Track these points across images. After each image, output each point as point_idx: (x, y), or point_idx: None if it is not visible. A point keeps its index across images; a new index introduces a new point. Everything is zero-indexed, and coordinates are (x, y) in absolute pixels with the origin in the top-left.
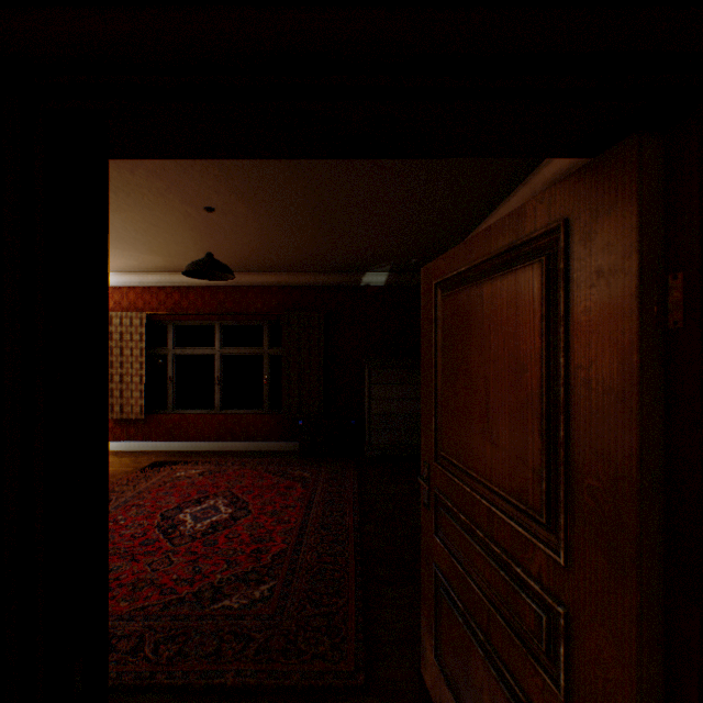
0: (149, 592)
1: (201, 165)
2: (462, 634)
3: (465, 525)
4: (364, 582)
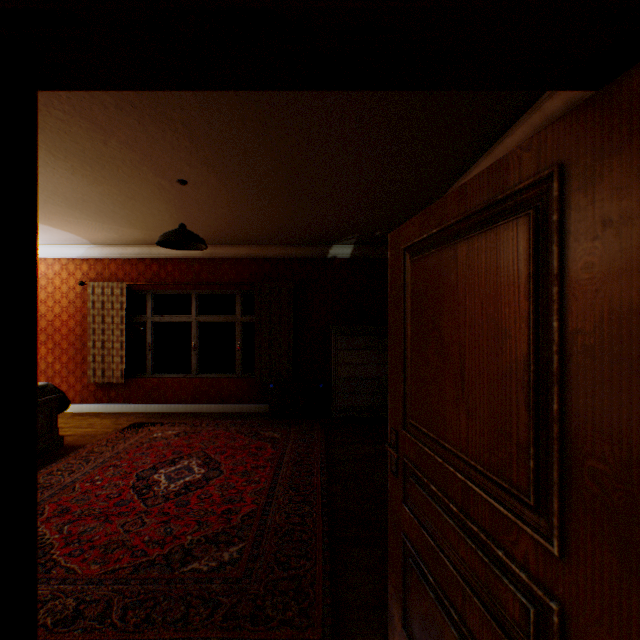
0: (121, 554)
1: (172, 136)
2: (434, 610)
3: (436, 497)
4: (331, 543)
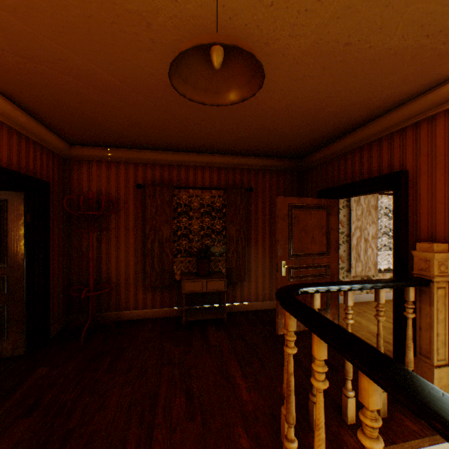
0: None
1: None
2: None
3: None
4: None
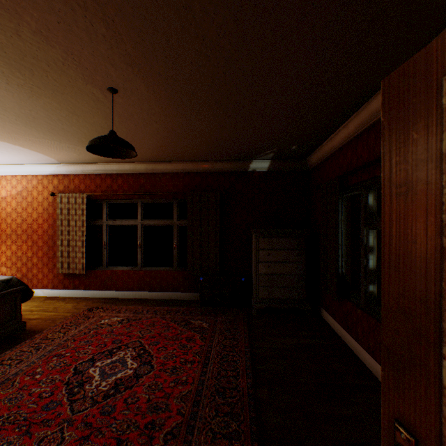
0: None
1: (83, 17)
2: None
3: None
4: None
